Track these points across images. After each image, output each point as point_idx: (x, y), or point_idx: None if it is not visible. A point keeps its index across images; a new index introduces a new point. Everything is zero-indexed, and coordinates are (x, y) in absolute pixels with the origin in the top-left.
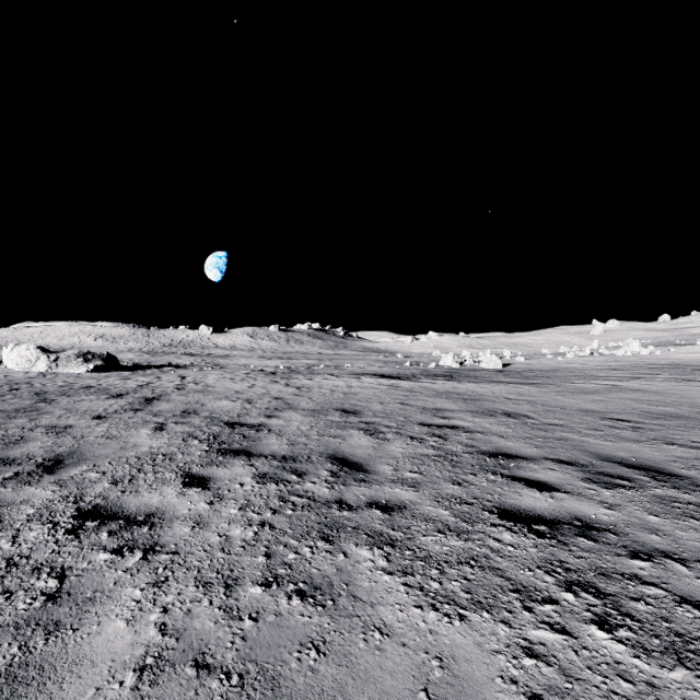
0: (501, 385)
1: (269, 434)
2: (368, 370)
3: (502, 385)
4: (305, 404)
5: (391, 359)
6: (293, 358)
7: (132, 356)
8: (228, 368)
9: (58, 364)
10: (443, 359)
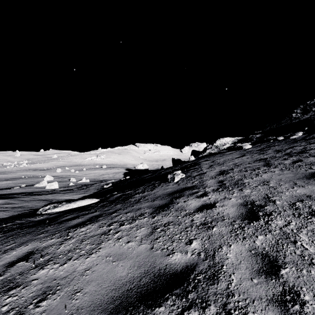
0: None
1: None
2: None
3: None
4: None
5: None
6: None
7: None
8: None
9: None
10: None
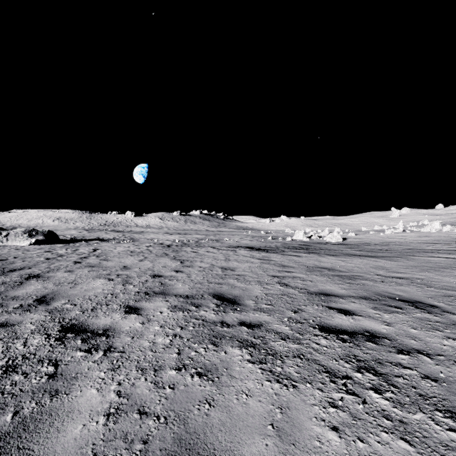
0: (357, 258)
1: (98, 365)
2: (241, 243)
3: (358, 258)
4: (181, 285)
5: (256, 234)
6: (188, 233)
7: (75, 232)
8: (138, 241)
9: (8, 239)
10: (296, 234)
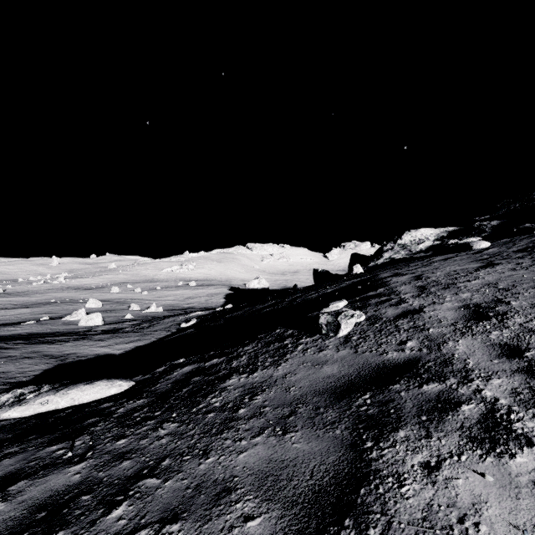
0: (12, 298)
1: None
2: None
3: (12, 298)
4: None
5: None
6: None
7: None
8: None
9: None
10: None
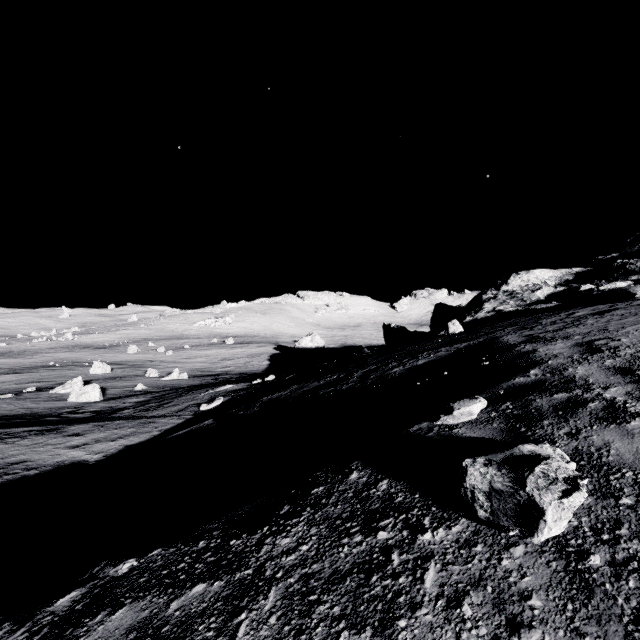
0: (1, 359)
1: None
2: None
3: (2, 359)
4: None
5: None
6: None
7: None
8: None
9: None
10: None
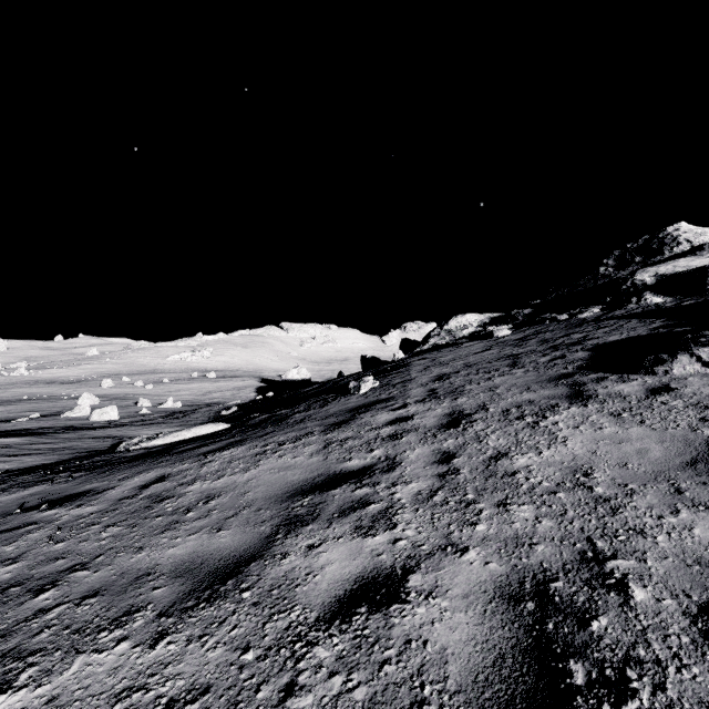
0: None
1: None
2: None
3: None
4: None
5: None
6: None
7: None
8: None
9: None
10: None
